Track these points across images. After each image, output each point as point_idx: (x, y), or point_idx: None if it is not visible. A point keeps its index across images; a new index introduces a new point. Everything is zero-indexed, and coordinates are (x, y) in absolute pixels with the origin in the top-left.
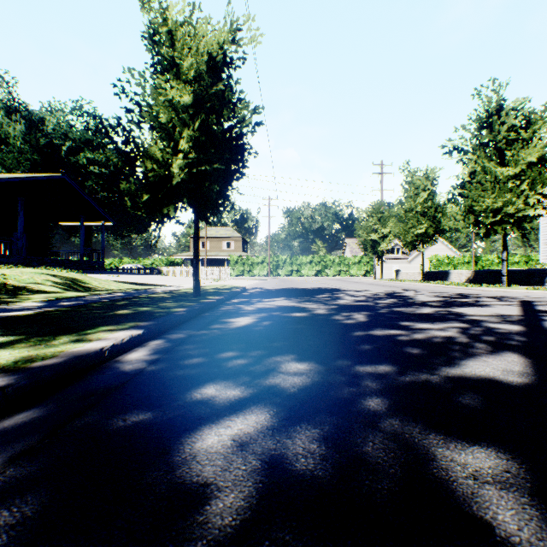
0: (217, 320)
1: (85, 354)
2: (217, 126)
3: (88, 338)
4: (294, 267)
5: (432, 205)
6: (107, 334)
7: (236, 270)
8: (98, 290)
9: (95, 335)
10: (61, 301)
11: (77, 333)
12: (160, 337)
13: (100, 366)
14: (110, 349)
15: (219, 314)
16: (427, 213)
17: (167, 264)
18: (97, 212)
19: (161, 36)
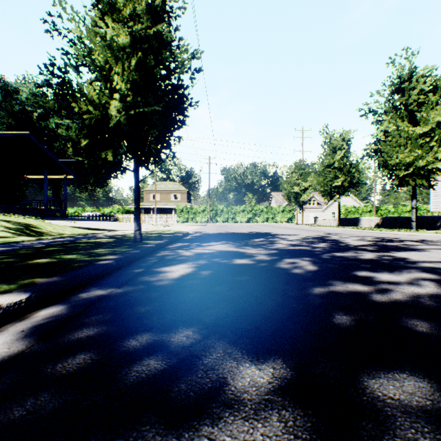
0: (148, 270)
1: None
2: None
3: None
4: (230, 214)
5: (347, 162)
6: None
7: (181, 217)
8: (51, 234)
9: None
10: None
11: None
12: (62, 299)
13: None
14: None
15: (153, 262)
16: (343, 168)
17: (123, 212)
18: (60, 167)
19: None
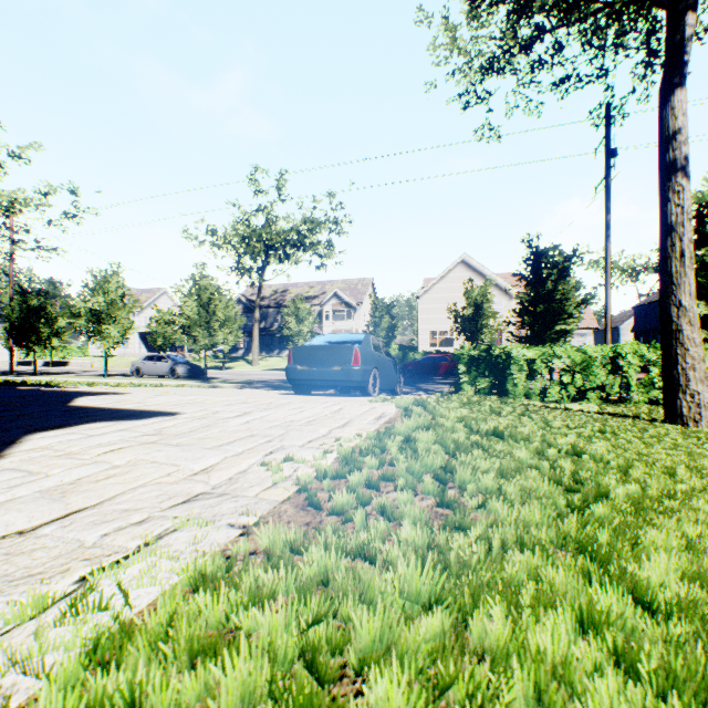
0: None
1: None
2: None
3: None
4: None
5: None
6: None
7: None
8: None
9: None
10: None
11: None
12: None
13: None
14: None
15: None
16: None
17: None
18: None
19: None
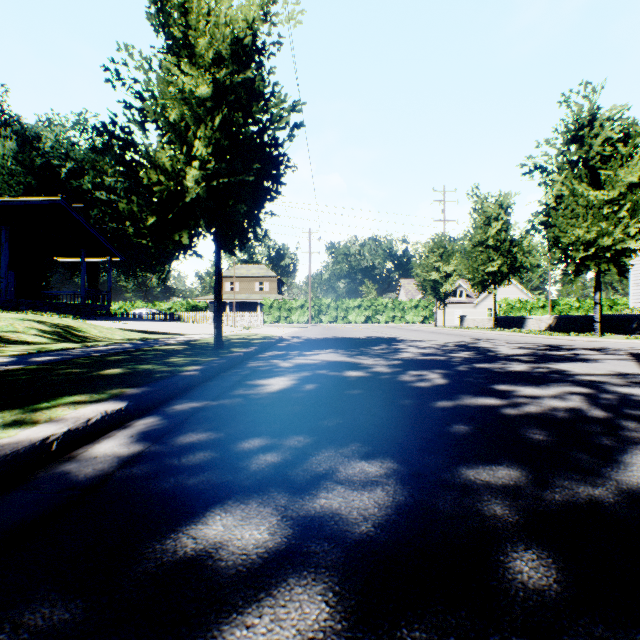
0: (242, 383)
1: (6, 452)
2: (245, 130)
3: (34, 417)
4: (340, 312)
5: (506, 238)
6: (67, 410)
7: (271, 316)
8: (98, 340)
9: (48, 412)
10: (37, 355)
11: (22, 409)
12: (155, 410)
13: (39, 469)
14: (62, 438)
15: (245, 374)
16: (501, 247)
17: (188, 309)
18: (102, 245)
19: (169, 1)
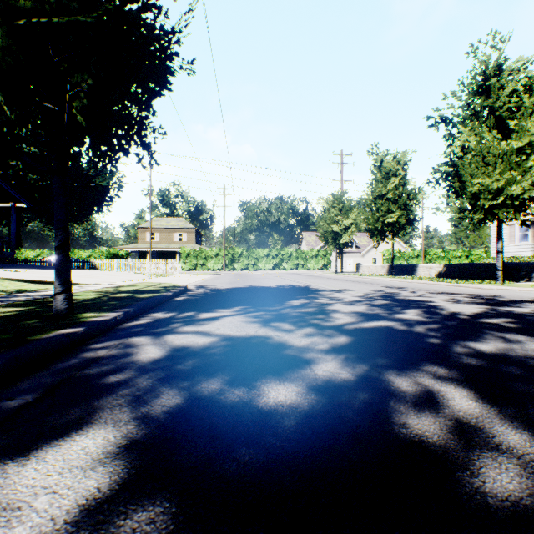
0: None
1: None
2: None
3: None
4: (251, 260)
5: (404, 192)
6: None
7: (188, 263)
8: None
9: None
10: None
11: None
12: None
13: None
14: None
15: (9, 411)
16: (398, 200)
17: (108, 257)
18: (3, 190)
19: None
